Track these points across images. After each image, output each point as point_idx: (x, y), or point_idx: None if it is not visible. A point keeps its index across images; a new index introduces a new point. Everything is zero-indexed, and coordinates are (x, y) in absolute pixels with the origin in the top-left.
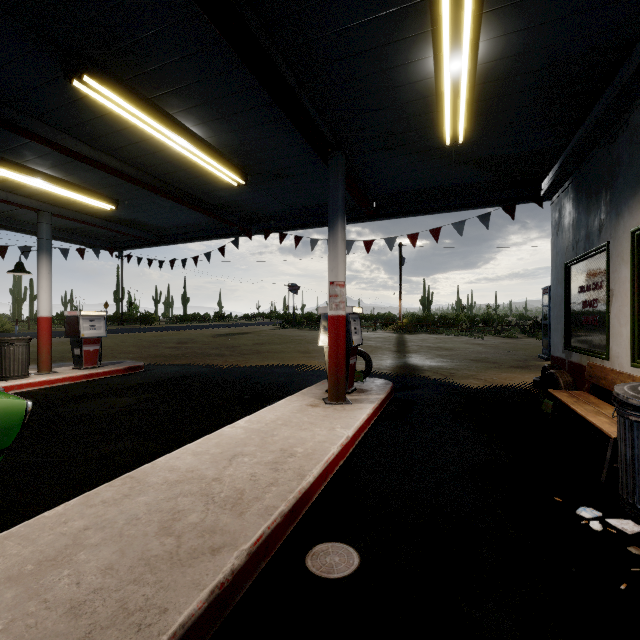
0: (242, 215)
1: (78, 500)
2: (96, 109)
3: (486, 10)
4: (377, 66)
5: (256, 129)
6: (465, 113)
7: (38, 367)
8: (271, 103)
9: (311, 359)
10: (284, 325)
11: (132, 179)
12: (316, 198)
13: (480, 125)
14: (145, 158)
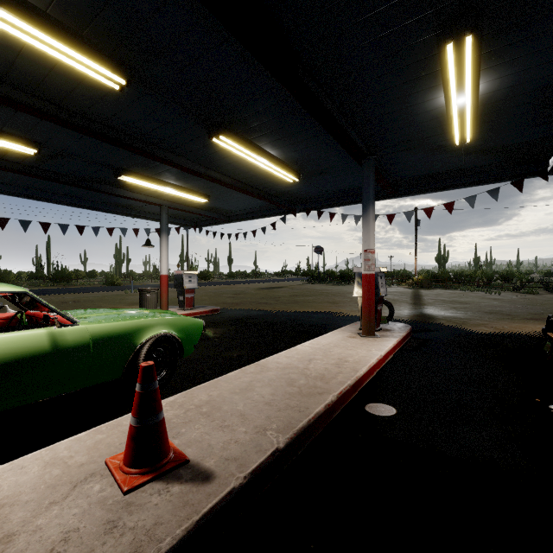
0: (290, 199)
1: (239, 371)
2: (216, 148)
3: (483, 68)
4: (402, 106)
5: (312, 148)
6: (471, 124)
7: (161, 307)
8: (325, 133)
9: (339, 308)
10: (311, 281)
11: (225, 184)
12: (348, 185)
13: (485, 128)
14: (235, 170)
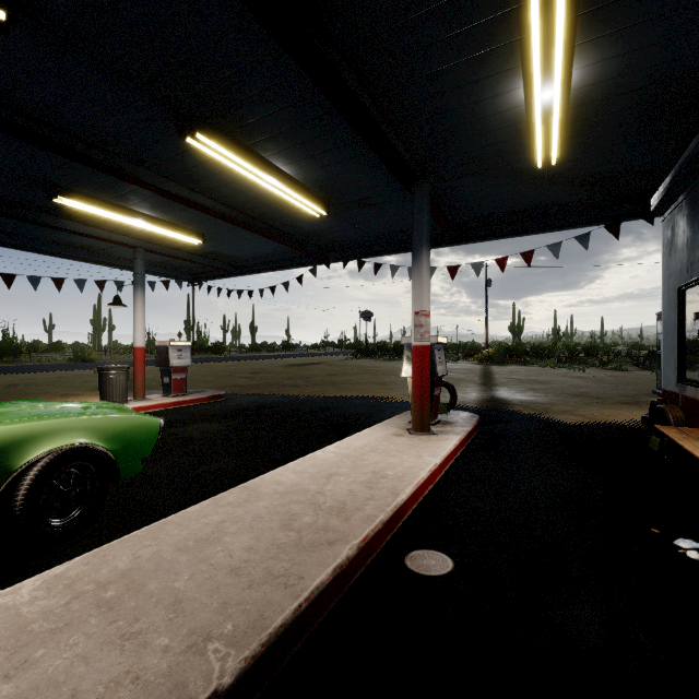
0: (320, 244)
1: (209, 501)
2: (199, 157)
3: (579, 42)
4: (465, 100)
5: (342, 164)
6: (558, 136)
7: (134, 394)
8: (359, 141)
9: (389, 391)
10: (356, 355)
11: (222, 216)
12: (397, 224)
13: (576, 145)
14: (235, 196)
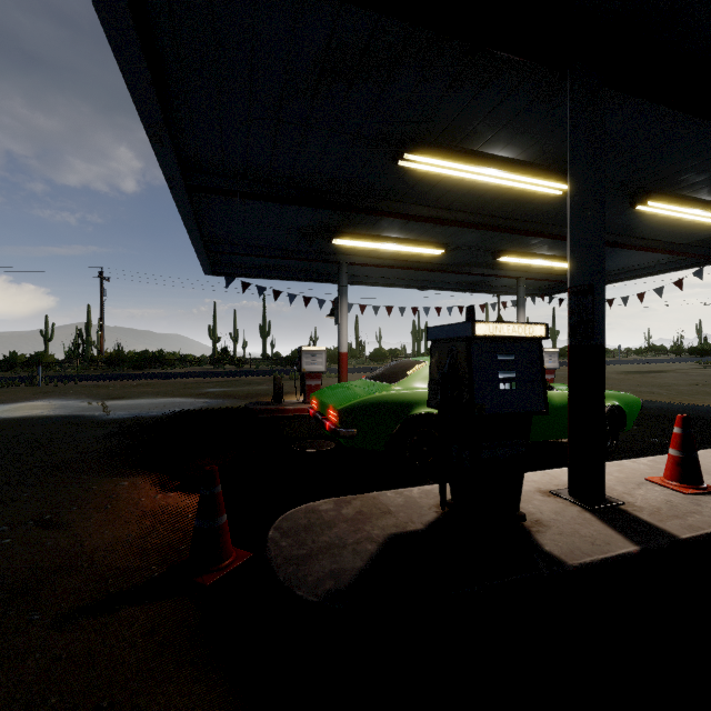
0: None
1: (703, 451)
2: (627, 212)
3: None
4: None
5: None
6: None
7: None
8: None
9: None
10: None
11: (620, 245)
12: None
13: None
14: (640, 228)
